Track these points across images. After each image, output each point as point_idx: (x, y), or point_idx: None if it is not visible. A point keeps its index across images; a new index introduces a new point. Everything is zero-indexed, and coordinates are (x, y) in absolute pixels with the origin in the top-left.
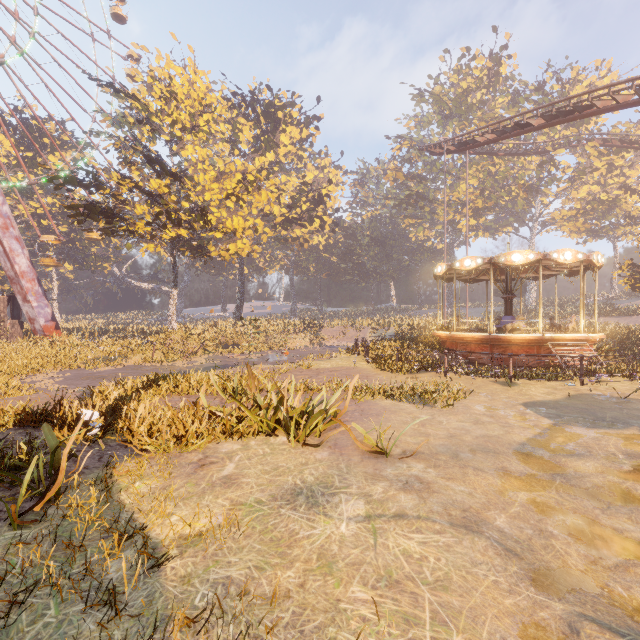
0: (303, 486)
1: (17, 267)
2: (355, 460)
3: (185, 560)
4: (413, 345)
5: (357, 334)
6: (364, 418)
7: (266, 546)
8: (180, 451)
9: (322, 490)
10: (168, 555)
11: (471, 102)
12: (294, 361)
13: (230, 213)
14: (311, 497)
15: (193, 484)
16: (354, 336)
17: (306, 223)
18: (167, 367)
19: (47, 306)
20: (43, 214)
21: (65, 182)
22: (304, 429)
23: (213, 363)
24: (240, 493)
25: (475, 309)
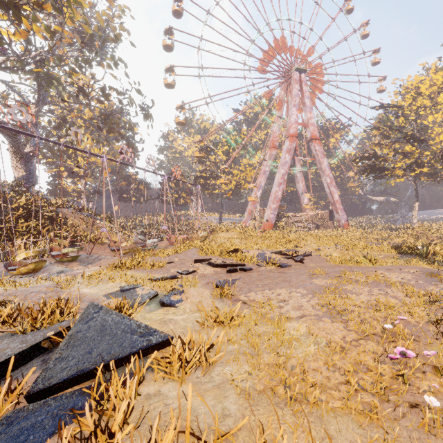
0: None
1: (334, 198)
2: None
3: None
4: None
5: None
6: None
7: None
8: None
9: None
10: None
11: None
12: None
13: None
14: None
15: None
16: None
17: None
18: None
19: (344, 215)
20: None
21: (360, 160)
22: None
23: None
24: None
25: None
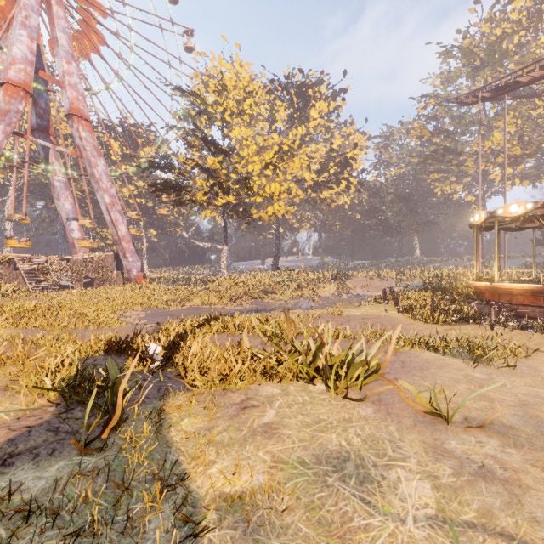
0: (350, 449)
1: (119, 232)
2: (406, 423)
3: (223, 531)
4: (446, 295)
5: (382, 284)
6: (406, 371)
7: (314, 531)
8: (225, 389)
9: (373, 459)
10: (205, 526)
11: (506, 48)
12: (324, 308)
13: (268, 180)
14: (361, 466)
15: (235, 428)
16: (379, 286)
17: (333, 185)
18: (219, 309)
19: (138, 261)
20: (137, 194)
21: (148, 167)
22: (344, 380)
23: (255, 307)
24: (281, 447)
25: (510, 260)
